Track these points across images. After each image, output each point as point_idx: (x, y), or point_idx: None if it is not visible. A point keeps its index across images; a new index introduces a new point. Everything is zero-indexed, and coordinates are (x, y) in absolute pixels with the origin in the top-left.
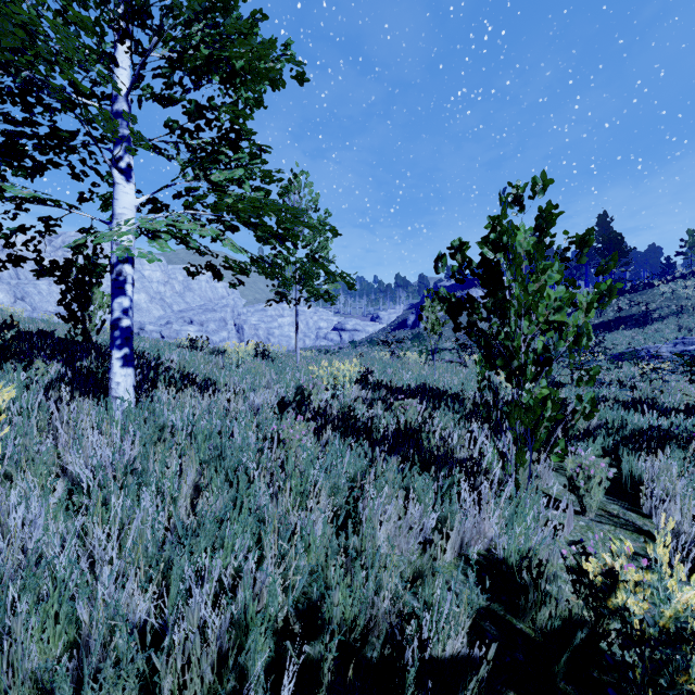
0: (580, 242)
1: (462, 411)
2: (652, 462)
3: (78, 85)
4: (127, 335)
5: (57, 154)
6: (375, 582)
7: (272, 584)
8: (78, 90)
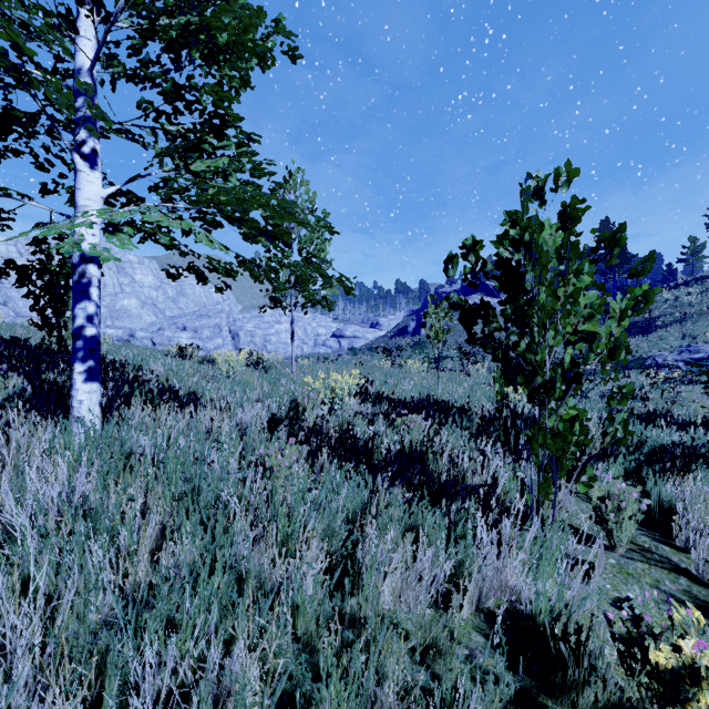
0: (610, 241)
1: (470, 427)
2: (680, 485)
3: (22, 47)
4: (92, 345)
5: (6, 135)
6: (378, 658)
7: (240, 692)
8: (23, 54)
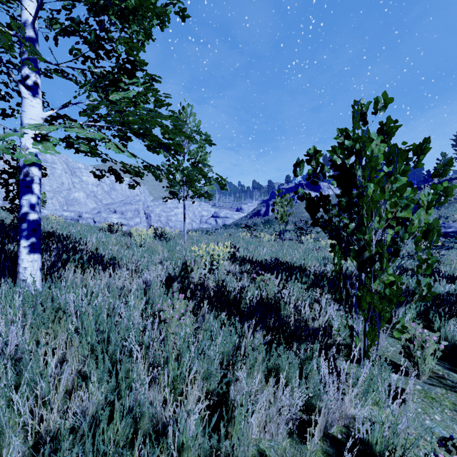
0: (417, 150)
1: (307, 282)
2: None
3: None
4: (34, 226)
5: None
6: None
7: None
8: None
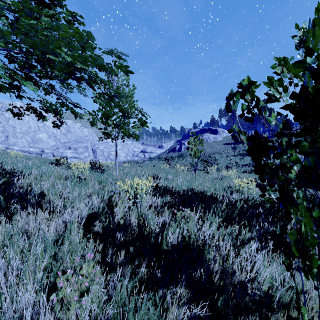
0: None
1: (223, 215)
2: None
3: None
4: None
5: None
6: None
7: None
8: None
